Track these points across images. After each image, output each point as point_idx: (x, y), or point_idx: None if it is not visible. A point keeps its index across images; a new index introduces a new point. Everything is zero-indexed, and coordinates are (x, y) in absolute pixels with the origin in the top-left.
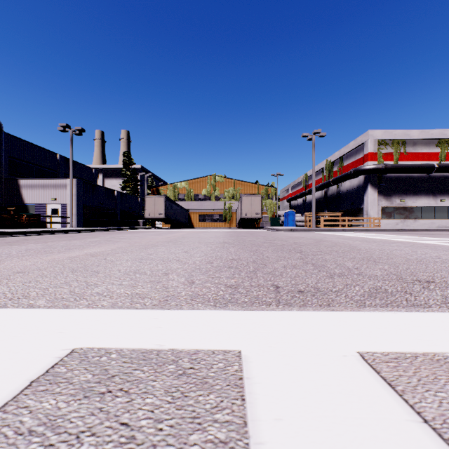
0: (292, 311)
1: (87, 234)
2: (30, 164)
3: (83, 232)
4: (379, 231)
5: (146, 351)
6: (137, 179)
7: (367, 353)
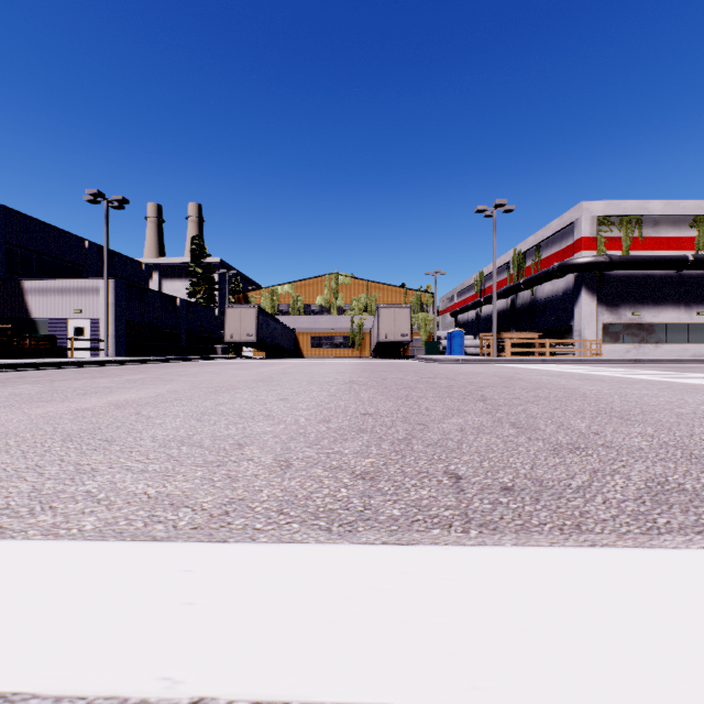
0: (502, 546)
1: (128, 368)
2: (41, 256)
3: (124, 364)
4: (602, 362)
5: None
6: (214, 281)
7: None
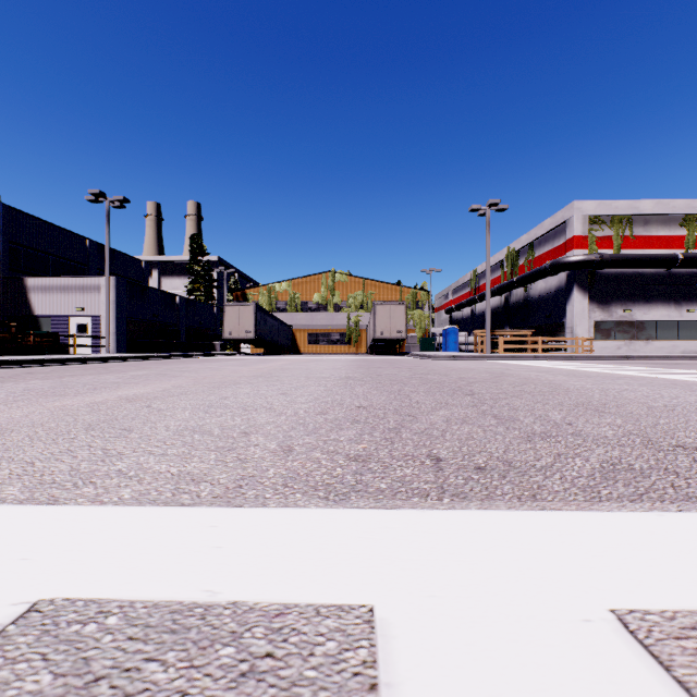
0: (468, 510)
1: (130, 364)
2: (44, 254)
3: (126, 361)
4: (592, 359)
5: (182, 609)
6: (212, 278)
7: (631, 613)
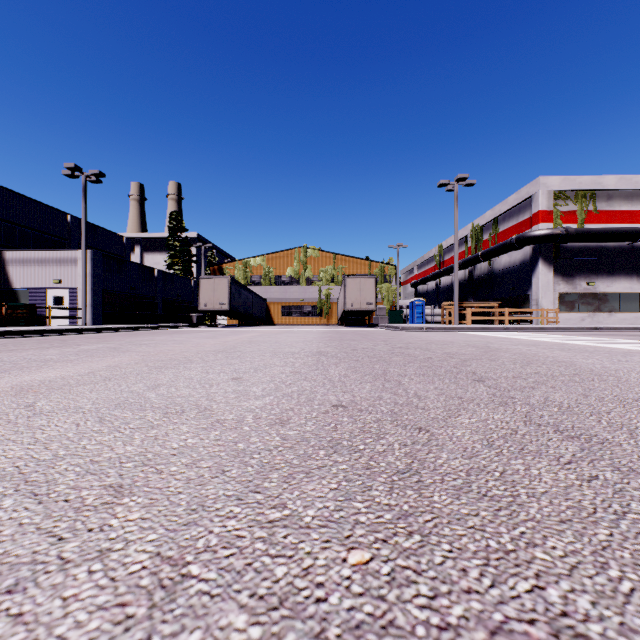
0: None
1: (97, 336)
2: (24, 228)
3: (96, 332)
4: (562, 330)
5: None
6: (191, 253)
7: None
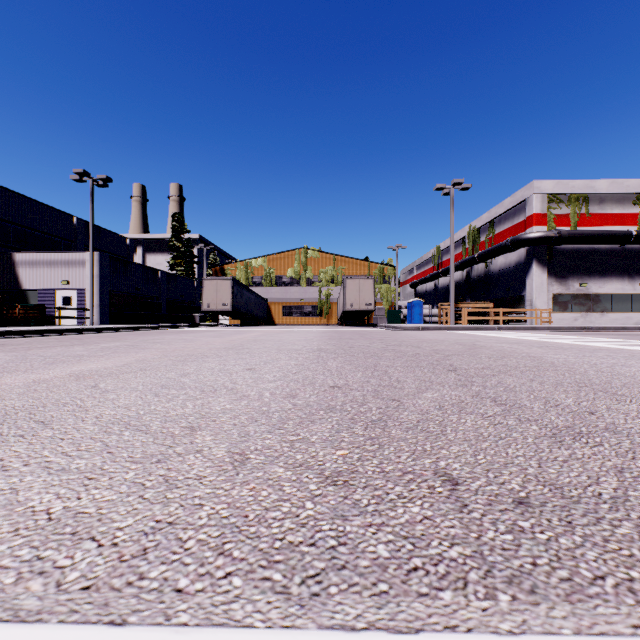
0: (559, 636)
1: (109, 335)
2: (32, 231)
3: (106, 332)
4: (553, 330)
5: None
6: (193, 255)
7: None
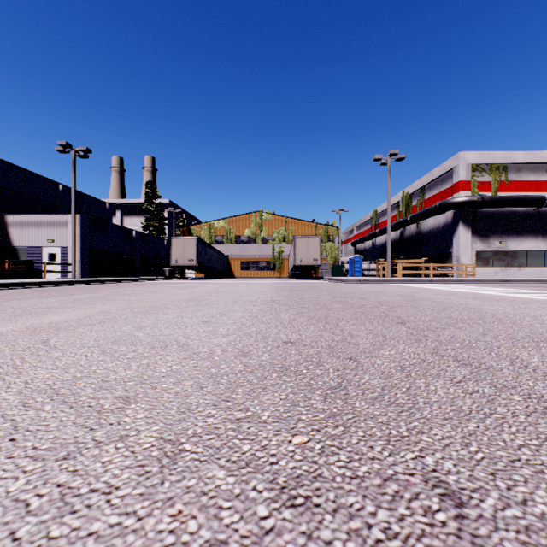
0: None
1: (86, 287)
2: (23, 196)
3: (85, 284)
4: (478, 282)
5: None
6: (163, 217)
7: None
